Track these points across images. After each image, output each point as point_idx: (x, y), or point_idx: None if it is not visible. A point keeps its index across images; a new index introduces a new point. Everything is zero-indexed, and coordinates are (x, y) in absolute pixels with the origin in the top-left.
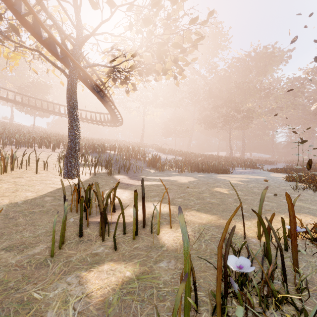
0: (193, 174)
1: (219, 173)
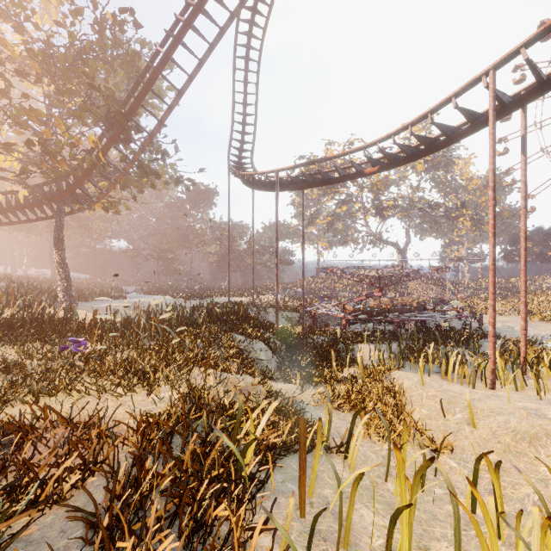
0: (102, 302)
1: (123, 299)
